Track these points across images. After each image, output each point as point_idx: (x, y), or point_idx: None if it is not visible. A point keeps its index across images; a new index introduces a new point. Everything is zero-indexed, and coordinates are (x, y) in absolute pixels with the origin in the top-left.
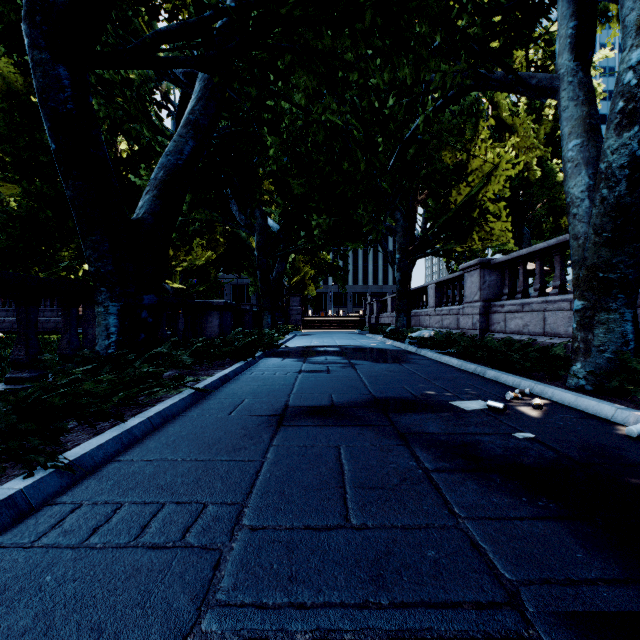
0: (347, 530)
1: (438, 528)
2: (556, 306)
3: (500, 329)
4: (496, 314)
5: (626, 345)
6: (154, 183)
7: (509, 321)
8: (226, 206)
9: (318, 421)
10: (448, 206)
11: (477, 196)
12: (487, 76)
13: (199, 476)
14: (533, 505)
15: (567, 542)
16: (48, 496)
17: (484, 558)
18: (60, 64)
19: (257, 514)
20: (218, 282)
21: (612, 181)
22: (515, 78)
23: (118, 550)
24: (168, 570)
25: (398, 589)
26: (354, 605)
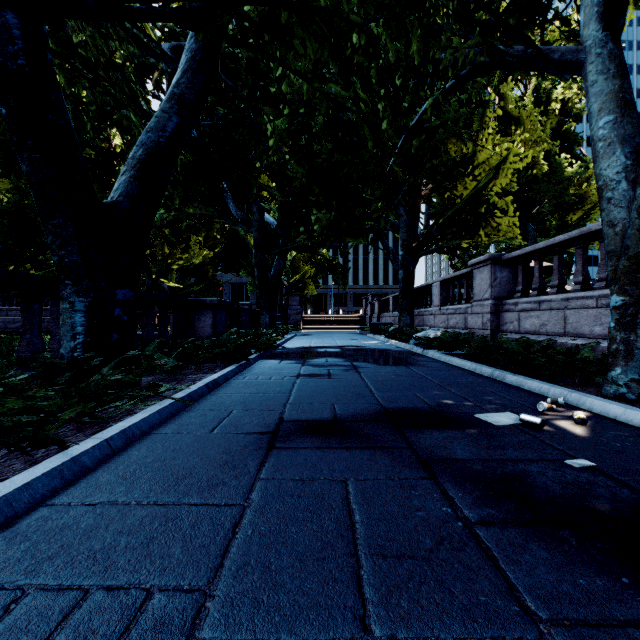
0: None
1: None
2: (579, 303)
3: (513, 329)
4: (509, 313)
5: None
6: (132, 162)
7: (524, 320)
8: (222, 201)
9: (318, 441)
10: (454, 200)
11: (484, 190)
12: (504, 51)
13: (152, 533)
14: None
15: None
16: None
17: None
18: (8, 9)
19: (225, 614)
20: (216, 281)
21: None
22: (535, 52)
23: None
24: None
25: None
26: None
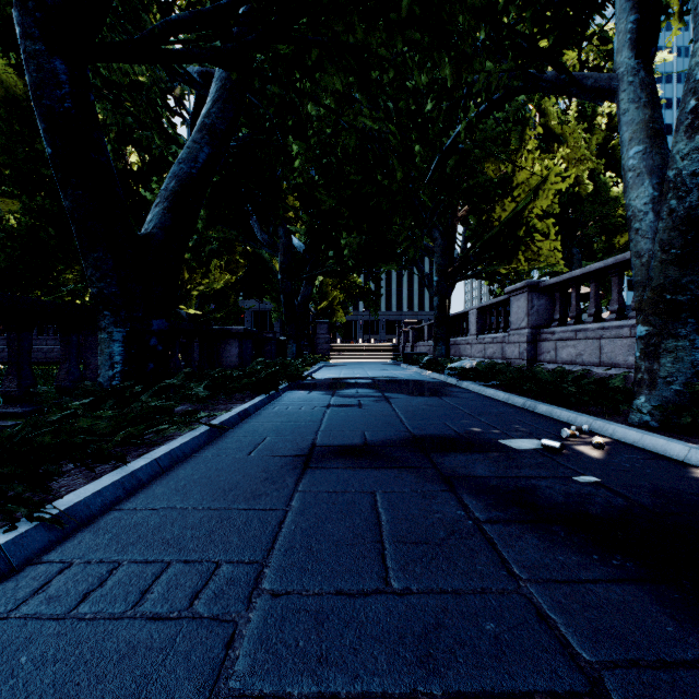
0: (387, 596)
1: (496, 593)
2: (614, 333)
3: (550, 359)
4: (546, 342)
5: (697, 376)
6: (165, 194)
7: (560, 350)
8: (246, 223)
9: (350, 462)
10: (491, 223)
11: (523, 212)
12: (537, 76)
13: (212, 528)
14: (606, 564)
15: (653, 611)
16: (33, 553)
17: (555, 632)
18: (56, 56)
19: (280, 576)
20: (238, 308)
21: (682, 190)
22: (568, 78)
23: (111, 622)
24: (171, 648)
25: (453, 674)
26: (399, 696)
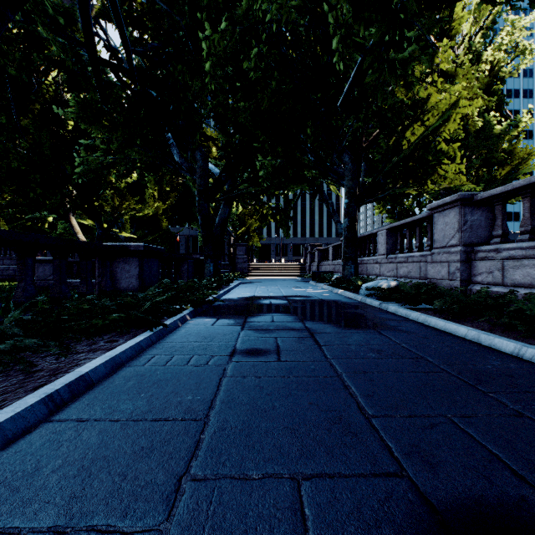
0: None
1: None
2: None
3: (493, 280)
4: (485, 261)
5: None
6: None
7: (511, 270)
8: (165, 148)
9: None
10: (401, 147)
11: (432, 136)
12: None
13: None
14: None
15: None
16: None
17: None
18: None
19: None
20: (169, 232)
21: None
22: None
23: None
24: None
25: None
26: None
